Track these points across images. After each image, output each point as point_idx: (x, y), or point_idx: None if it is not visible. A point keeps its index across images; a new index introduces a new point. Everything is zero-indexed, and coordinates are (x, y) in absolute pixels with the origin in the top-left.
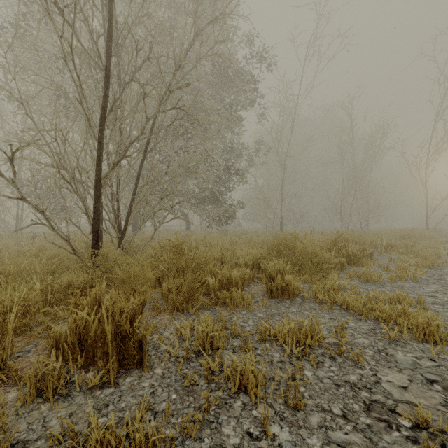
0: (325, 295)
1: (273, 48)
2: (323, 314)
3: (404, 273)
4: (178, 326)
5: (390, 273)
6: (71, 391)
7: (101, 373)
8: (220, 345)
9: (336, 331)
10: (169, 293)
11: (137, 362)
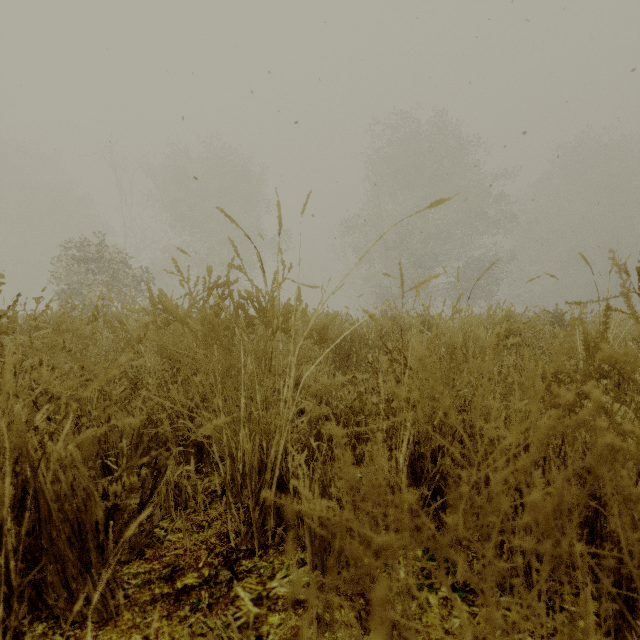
0: None
1: None
2: None
3: None
4: None
5: None
6: None
7: None
8: None
9: None
10: None
11: None
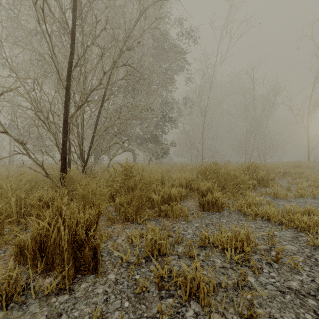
0: (248, 208)
1: (197, 28)
2: (249, 224)
3: (305, 192)
4: (129, 234)
5: (291, 192)
6: (27, 298)
7: (57, 280)
8: (167, 251)
9: (264, 238)
10: (121, 206)
11: (92, 268)
